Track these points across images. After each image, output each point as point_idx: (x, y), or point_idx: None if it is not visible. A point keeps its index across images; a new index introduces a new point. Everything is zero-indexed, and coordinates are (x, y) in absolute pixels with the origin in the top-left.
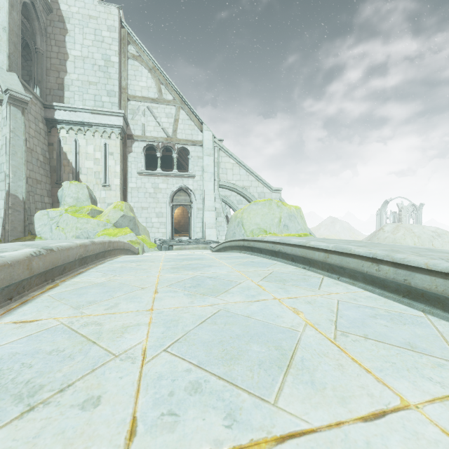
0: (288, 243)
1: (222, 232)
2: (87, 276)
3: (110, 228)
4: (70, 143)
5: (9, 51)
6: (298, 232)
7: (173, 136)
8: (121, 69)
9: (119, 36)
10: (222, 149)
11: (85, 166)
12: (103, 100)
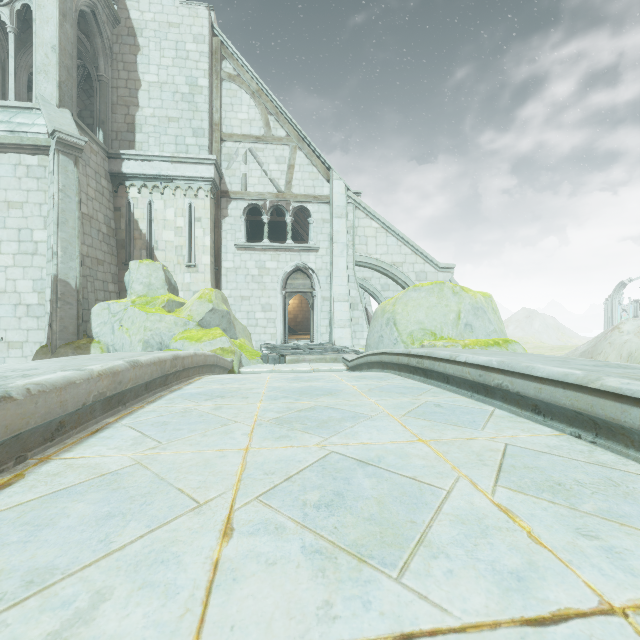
0: (528, 373)
1: (360, 333)
2: (102, 444)
3: (193, 328)
4: (143, 206)
5: (60, 79)
6: (490, 336)
7: (286, 190)
8: (212, 97)
9: (210, 49)
10: (360, 207)
11: (162, 239)
12: (187, 143)
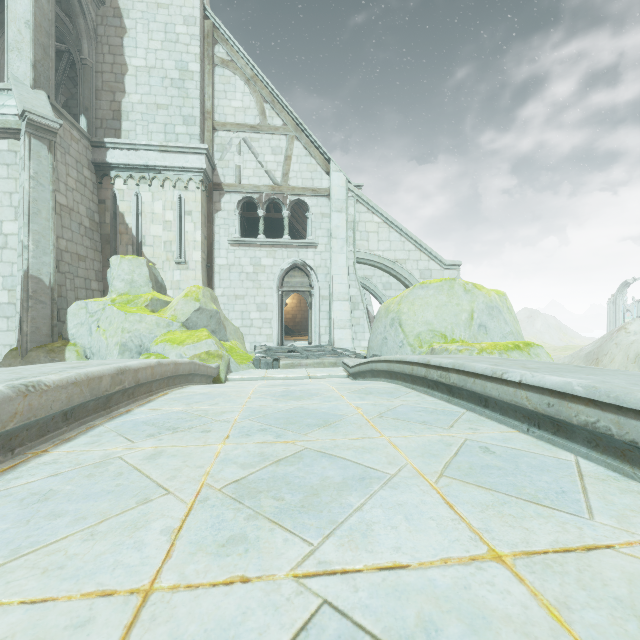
0: None
1: (361, 335)
2: None
3: (177, 330)
4: (129, 199)
5: (34, 57)
6: (506, 338)
7: (283, 183)
8: (204, 83)
9: (201, 32)
10: (361, 201)
11: (150, 233)
12: (177, 132)
